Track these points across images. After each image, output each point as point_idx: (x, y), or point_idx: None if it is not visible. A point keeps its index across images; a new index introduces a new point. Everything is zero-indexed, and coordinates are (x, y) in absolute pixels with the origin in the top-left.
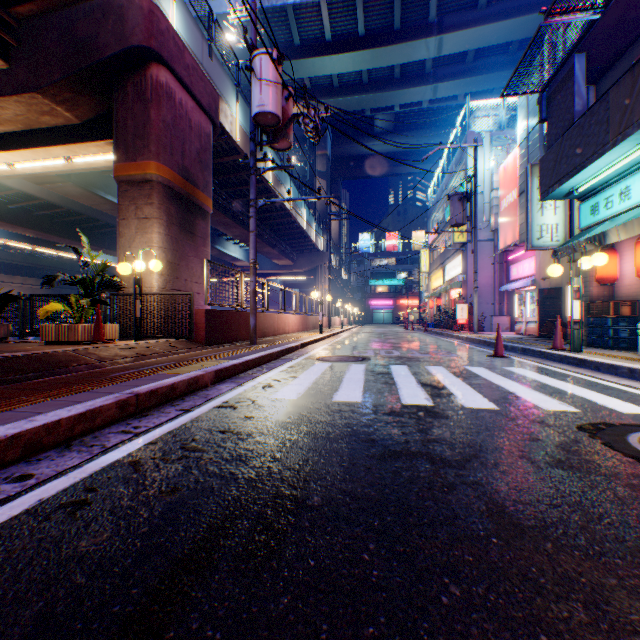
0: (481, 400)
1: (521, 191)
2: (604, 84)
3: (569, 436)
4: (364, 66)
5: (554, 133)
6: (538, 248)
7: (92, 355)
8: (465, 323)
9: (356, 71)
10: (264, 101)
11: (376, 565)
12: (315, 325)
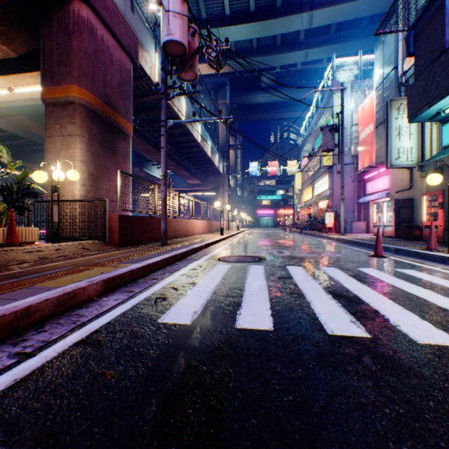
0: (424, 325)
1: (378, 124)
2: None
3: None
4: (254, 35)
5: (422, 63)
6: (396, 166)
7: None
8: (332, 227)
9: (248, 39)
10: (171, 31)
11: None
12: (218, 228)
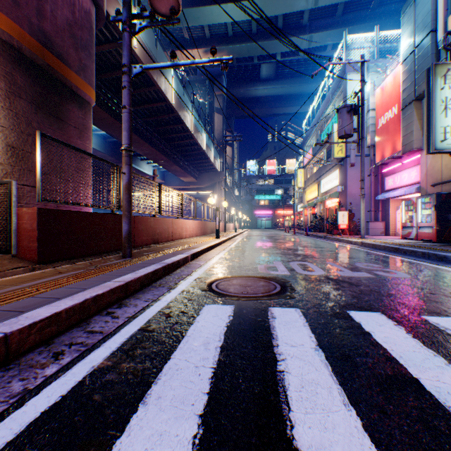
0: None
1: (406, 104)
2: None
3: None
4: (254, 15)
5: None
6: (442, 151)
7: None
8: (346, 228)
9: (247, 20)
10: None
11: None
12: (213, 230)
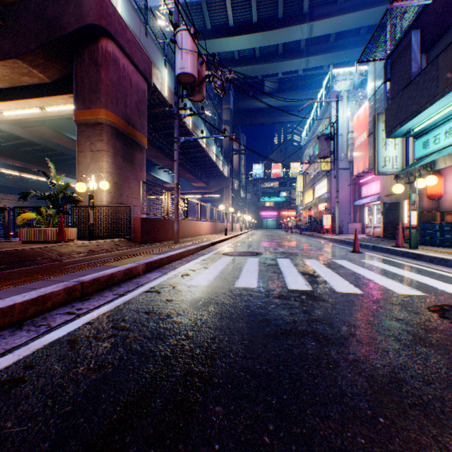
0: (348, 286)
1: (370, 133)
2: (432, 53)
3: (423, 316)
4: (257, 44)
5: (396, 89)
6: (383, 173)
7: (54, 251)
8: (329, 228)
9: (251, 48)
10: (184, 65)
11: (276, 449)
12: (222, 229)
